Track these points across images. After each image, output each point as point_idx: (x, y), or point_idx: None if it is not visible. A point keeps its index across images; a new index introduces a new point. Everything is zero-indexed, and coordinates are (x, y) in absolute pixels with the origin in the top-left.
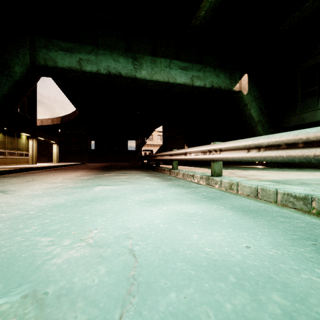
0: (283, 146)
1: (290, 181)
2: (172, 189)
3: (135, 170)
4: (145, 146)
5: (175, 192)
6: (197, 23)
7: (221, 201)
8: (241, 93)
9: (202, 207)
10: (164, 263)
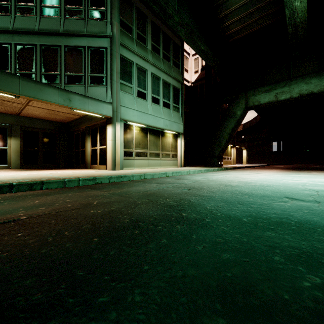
0: None
1: None
2: None
3: None
4: None
5: None
6: None
7: None
8: None
9: None
10: None
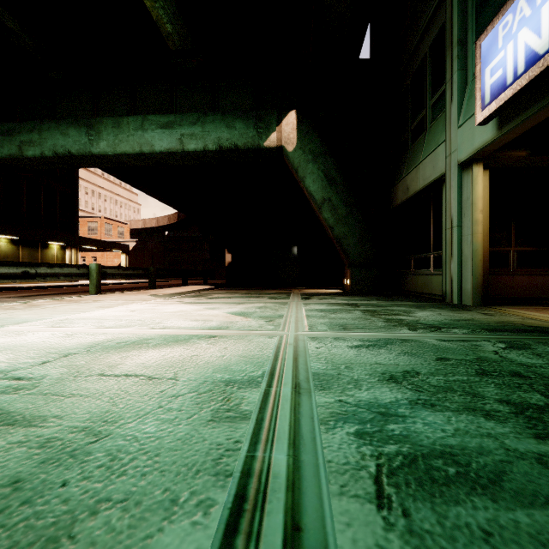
0: None
1: None
2: None
3: None
4: None
5: None
6: (179, 45)
7: None
8: (284, 149)
9: None
10: None
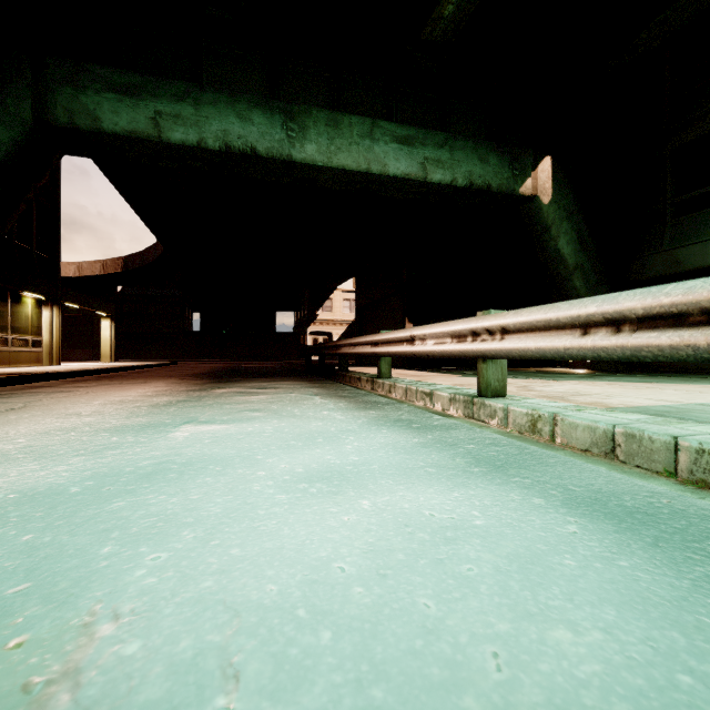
0: (694, 317)
1: (688, 410)
2: (383, 433)
3: (291, 380)
4: (316, 325)
5: (392, 443)
6: (435, 35)
7: (528, 476)
8: (537, 200)
9: (479, 498)
10: None
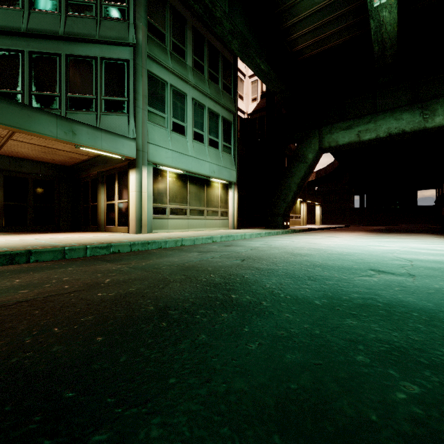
0: None
1: None
2: None
3: (425, 234)
4: None
5: None
6: None
7: None
8: None
9: None
10: (419, 248)
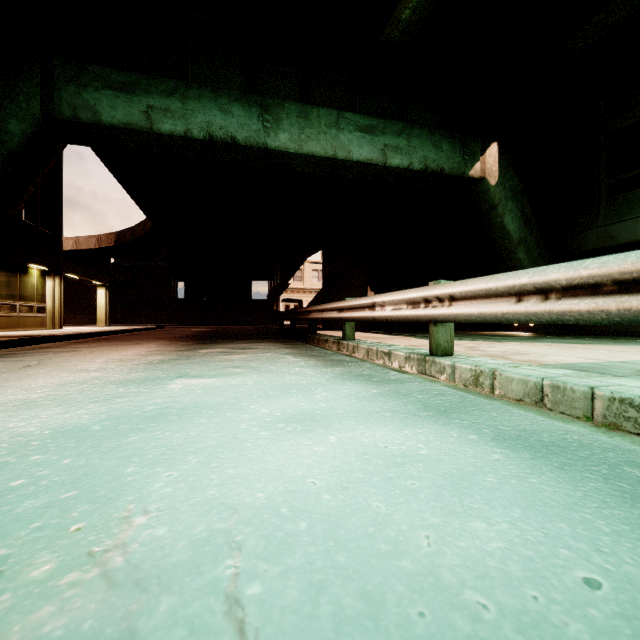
0: (607, 287)
1: (609, 366)
2: (347, 385)
3: (266, 342)
4: (287, 293)
5: (354, 393)
6: (394, 36)
7: (466, 419)
8: (485, 182)
9: (424, 435)
10: None
